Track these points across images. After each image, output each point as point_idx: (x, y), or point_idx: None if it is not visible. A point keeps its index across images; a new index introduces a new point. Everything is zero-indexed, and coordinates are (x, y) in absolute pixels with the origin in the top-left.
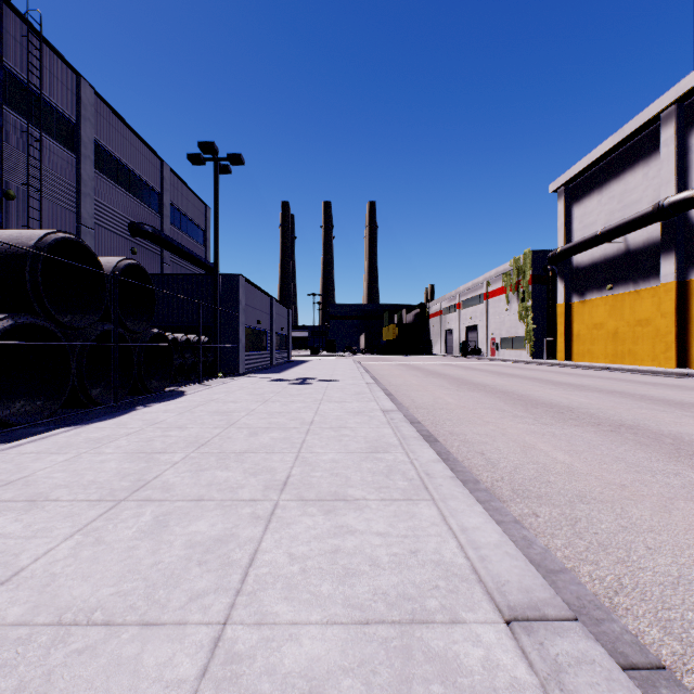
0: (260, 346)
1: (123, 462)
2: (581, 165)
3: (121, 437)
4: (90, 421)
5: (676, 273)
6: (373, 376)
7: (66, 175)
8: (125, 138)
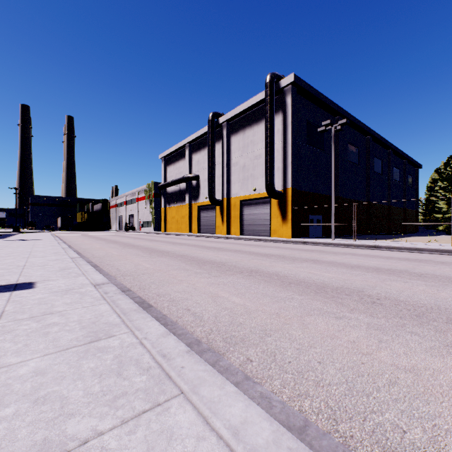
0: None
1: None
2: (168, 152)
3: None
4: None
5: (189, 201)
6: (61, 239)
7: None
8: None
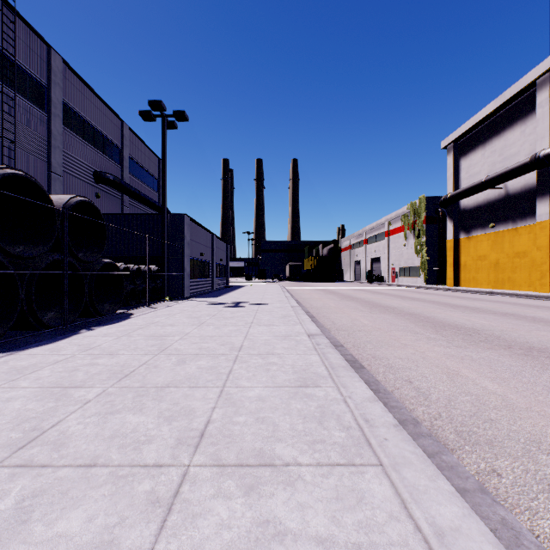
0: (203, 274)
1: (30, 400)
2: (468, 125)
3: (47, 366)
4: (28, 346)
5: (549, 213)
6: (297, 300)
7: (38, 130)
8: (90, 101)
